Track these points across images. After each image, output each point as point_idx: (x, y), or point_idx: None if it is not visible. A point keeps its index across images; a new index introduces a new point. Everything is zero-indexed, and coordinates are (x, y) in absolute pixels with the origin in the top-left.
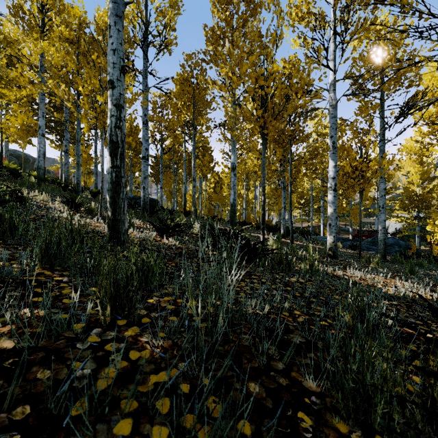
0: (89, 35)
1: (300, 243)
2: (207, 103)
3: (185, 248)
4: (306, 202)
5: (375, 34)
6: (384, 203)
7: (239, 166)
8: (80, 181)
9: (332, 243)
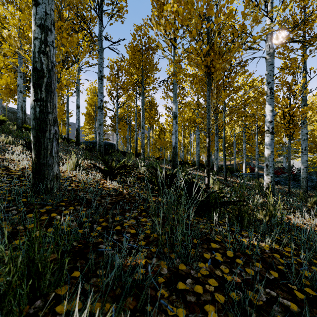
0: None
1: (231, 179)
2: (153, 66)
3: (127, 194)
4: (229, 146)
5: None
6: (306, 146)
7: (179, 116)
8: None
9: (270, 183)
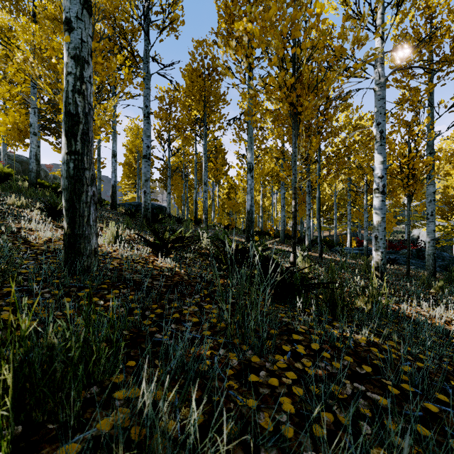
0: None
1: (329, 257)
2: (220, 97)
3: (186, 274)
4: (327, 209)
5: (422, 5)
6: (433, 210)
7: (256, 168)
8: None
9: (380, 262)
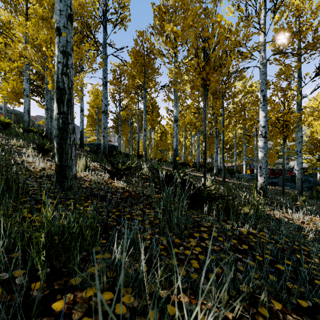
0: None
1: (230, 180)
2: (155, 70)
3: (133, 191)
4: (230, 148)
5: (293, 8)
6: (301, 148)
7: (180, 119)
8: (52, 131)
9: (263, 183)
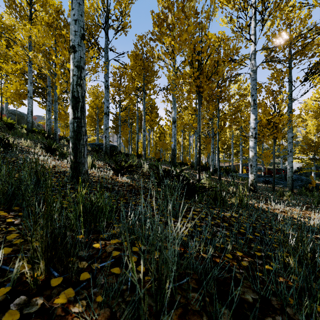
0: (64, 20)
1: (225, 179)
2: (154, 73)
3: (136, 185)
4: (228, 148)
5: (284, 16)
6: (291, 148)
7: (178, 120)
8: (57, 132)
9: (253, 180)
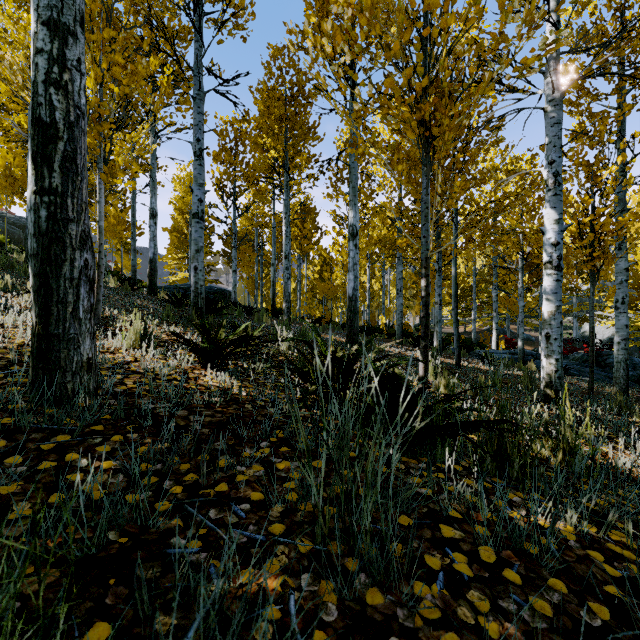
0: None
1: (469, 364)
2: (309, 130)
3: (249, 401)
4: (462, 295)
5: None
6: (625, 295)
7: (362, 233)
8: None
9: (554, 374)
